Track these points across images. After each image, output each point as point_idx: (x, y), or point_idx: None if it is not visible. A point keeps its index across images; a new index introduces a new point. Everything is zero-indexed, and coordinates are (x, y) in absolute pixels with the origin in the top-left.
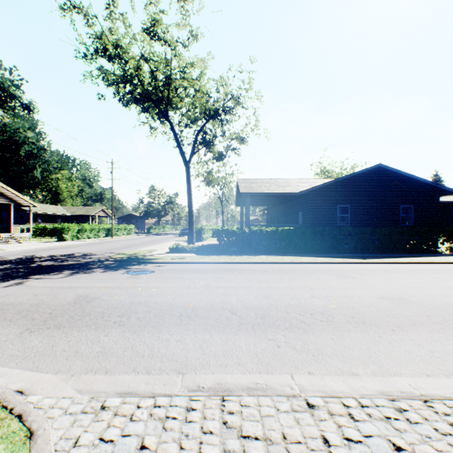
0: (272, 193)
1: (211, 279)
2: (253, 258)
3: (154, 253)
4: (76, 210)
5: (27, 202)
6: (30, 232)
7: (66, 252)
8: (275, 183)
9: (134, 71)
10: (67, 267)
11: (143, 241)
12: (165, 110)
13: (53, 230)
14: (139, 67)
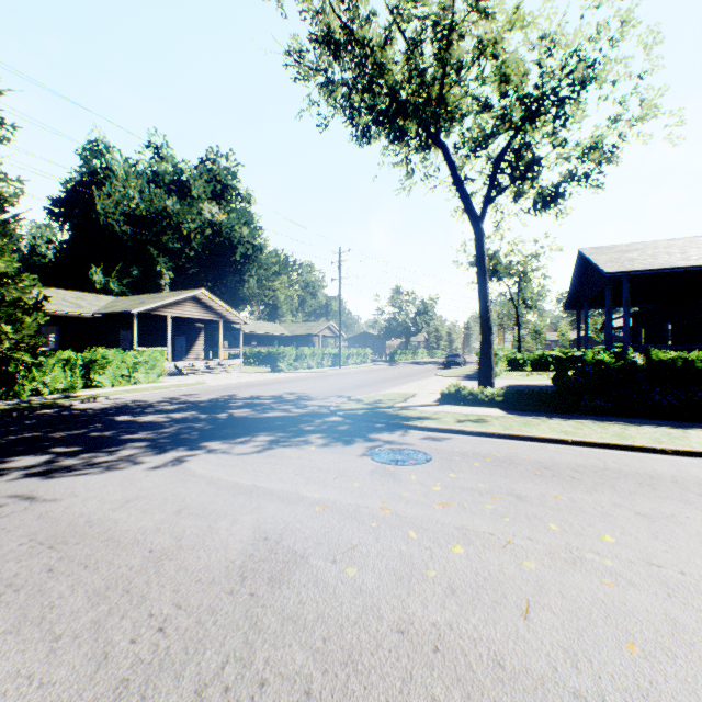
0: (701, 266)
1: (626, 520)
2: (688, 438)
3: (413, 403)
4: (295, 328)
5: (238, 318)
6: (241, 359)
7: (275, 391)
8: (694, 245)
9: (377, 51)
10: (265, 426)
11: (386, 376)
12: (433, 119)
13: (268, 356)
14: (386, 37)
